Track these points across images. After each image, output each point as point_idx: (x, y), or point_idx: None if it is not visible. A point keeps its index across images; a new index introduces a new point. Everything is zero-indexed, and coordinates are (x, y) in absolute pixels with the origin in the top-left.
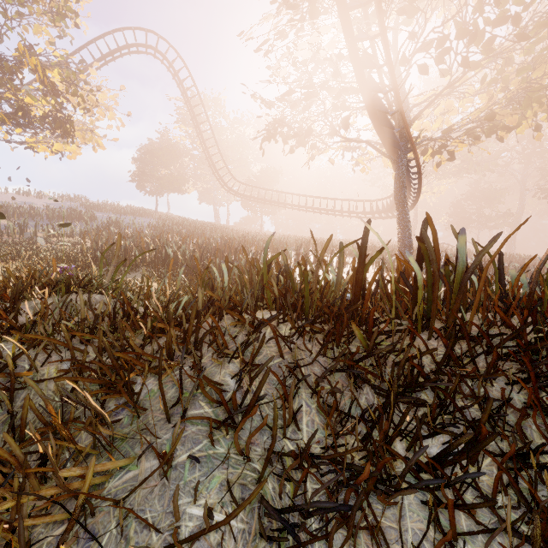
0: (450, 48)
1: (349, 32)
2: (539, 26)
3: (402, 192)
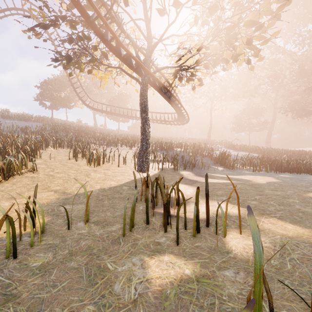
0: None
1: None
2: None
3: (143, 105)
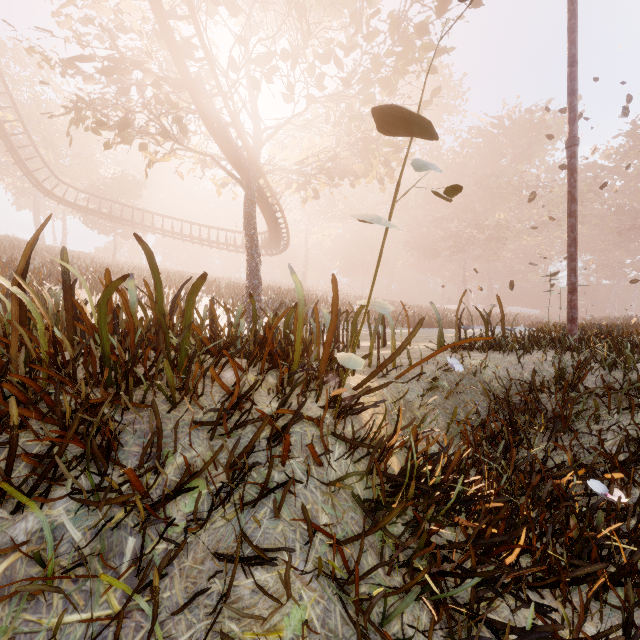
0: (278, 67)
1: (155, 0)
2: (363, 79)
3: (251, 222)
